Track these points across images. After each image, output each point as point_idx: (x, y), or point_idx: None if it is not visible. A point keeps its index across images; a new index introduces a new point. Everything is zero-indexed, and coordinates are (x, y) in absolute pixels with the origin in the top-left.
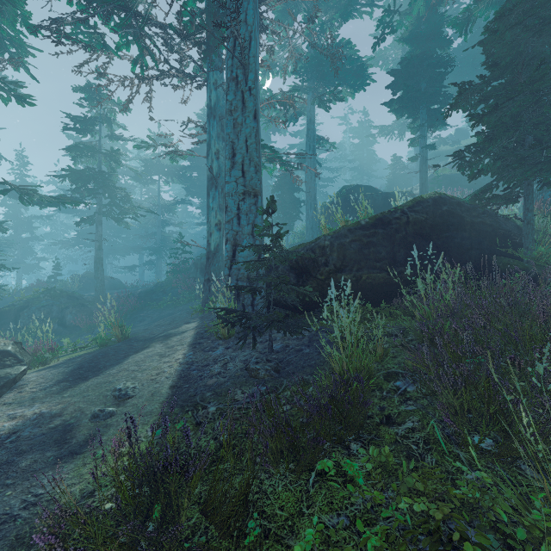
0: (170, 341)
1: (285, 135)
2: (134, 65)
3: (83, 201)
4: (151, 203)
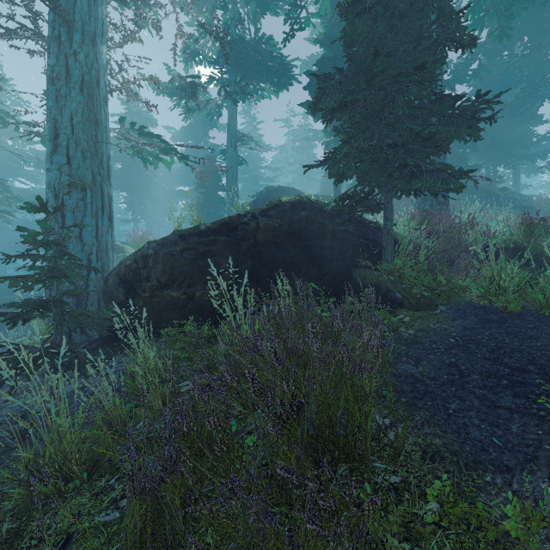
0: None
1: (224, 132)
2: None
3: None
4: None
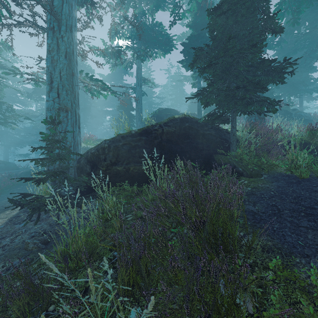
0: (2, 214)
1: (132, 76)
2: None
3: None
4: (40, 113)
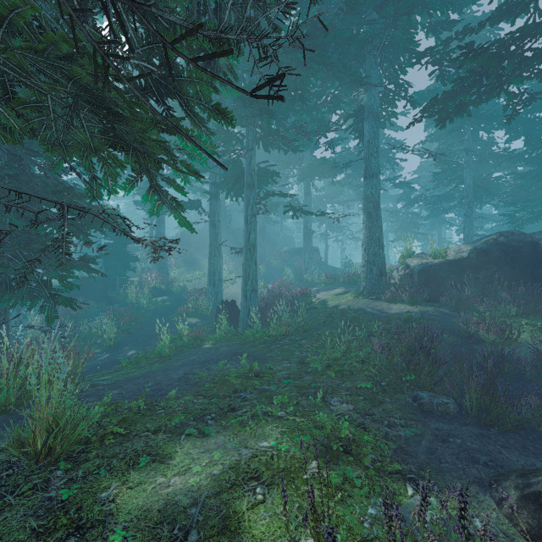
0: None
1: None
2: None
3: None
4: None
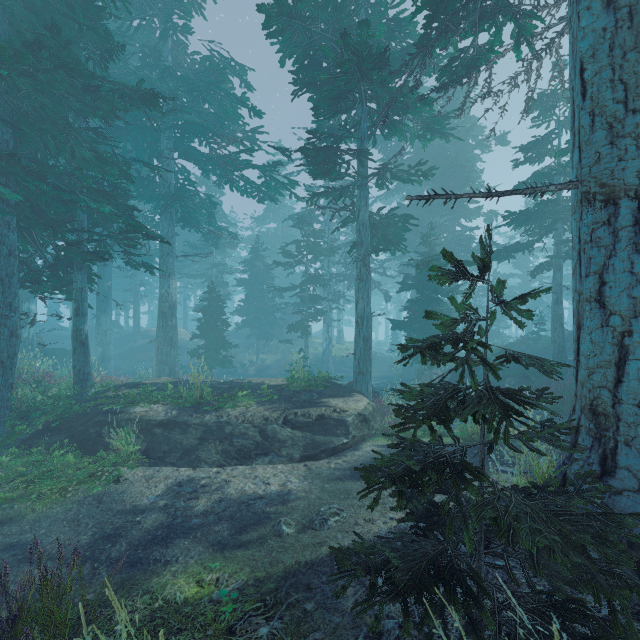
0: None
1: None
2: (518, 50)
3: (527, 247)
4: None
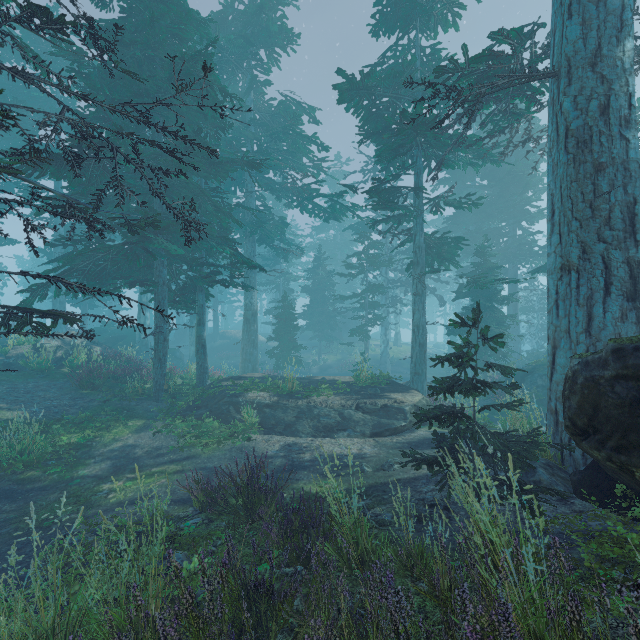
0: None
1: None
2: None
3: None
4: None
